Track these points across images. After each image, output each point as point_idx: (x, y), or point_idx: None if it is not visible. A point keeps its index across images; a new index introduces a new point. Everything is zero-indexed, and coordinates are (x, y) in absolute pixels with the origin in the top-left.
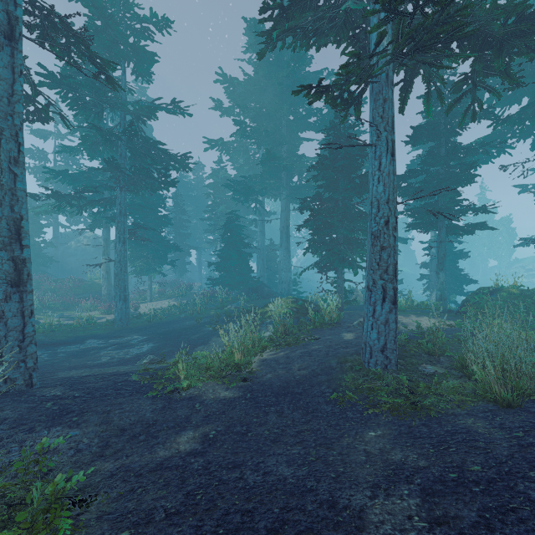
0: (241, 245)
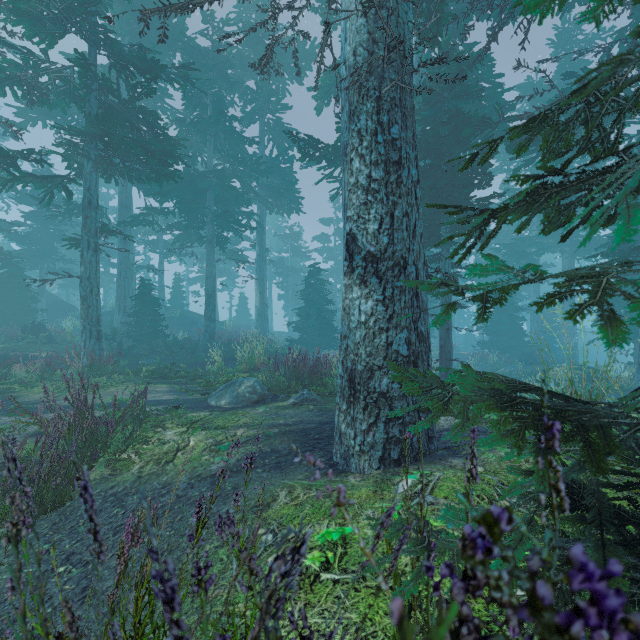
0: (512, 309)
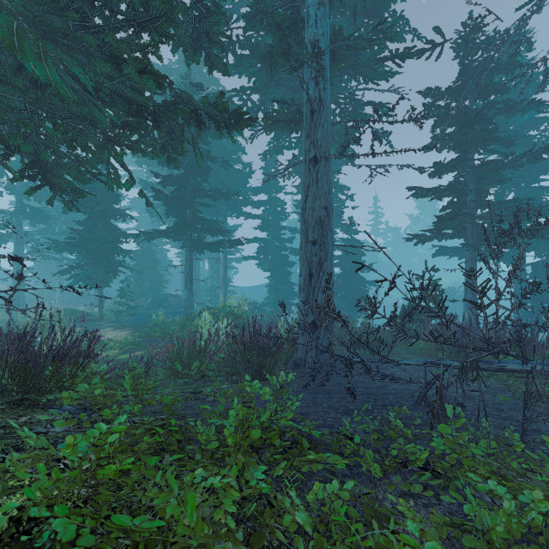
0: (152, 260)
